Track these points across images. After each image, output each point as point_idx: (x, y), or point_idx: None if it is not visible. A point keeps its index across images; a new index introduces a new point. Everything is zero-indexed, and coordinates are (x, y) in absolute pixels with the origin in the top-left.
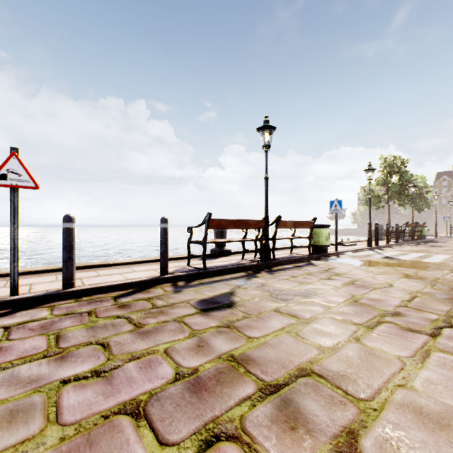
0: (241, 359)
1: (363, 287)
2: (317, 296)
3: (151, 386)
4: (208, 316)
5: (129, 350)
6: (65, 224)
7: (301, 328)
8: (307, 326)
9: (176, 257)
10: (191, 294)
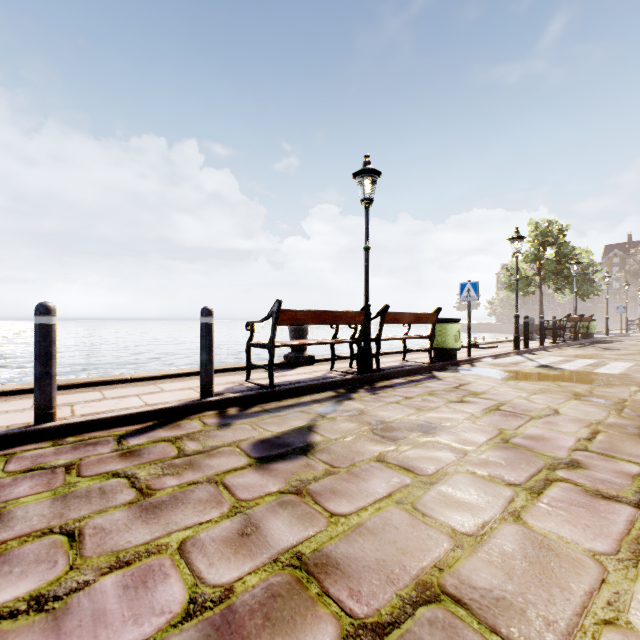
0: (315, 564)
1: (515, 416)
2: (445, 433)
3: (136, 635)
4: (267, 472)
5: (116, 546)
6: (38, 317)
7: (420, 494)
8: (431, 490)
9: (231, 367)
10: (245, 429)
